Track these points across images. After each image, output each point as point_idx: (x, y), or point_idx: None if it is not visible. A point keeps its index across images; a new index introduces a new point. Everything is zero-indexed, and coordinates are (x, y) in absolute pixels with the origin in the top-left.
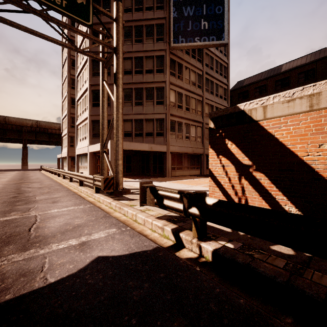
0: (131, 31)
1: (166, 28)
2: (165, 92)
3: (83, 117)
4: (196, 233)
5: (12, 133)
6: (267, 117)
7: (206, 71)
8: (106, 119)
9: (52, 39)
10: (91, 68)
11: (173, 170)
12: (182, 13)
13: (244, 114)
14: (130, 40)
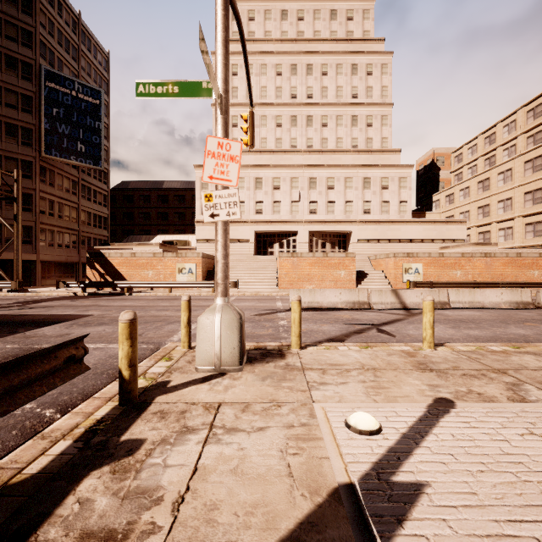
0: None
1: (36, 136)
2: (34, 200)
3: None
4: (83, 292)
5: None
6: (110, 257)
7: (83, 178)
8: None
9: None
10: None
11: (44, 279)
12: (56, 128)
13: (102, 254)
14: None
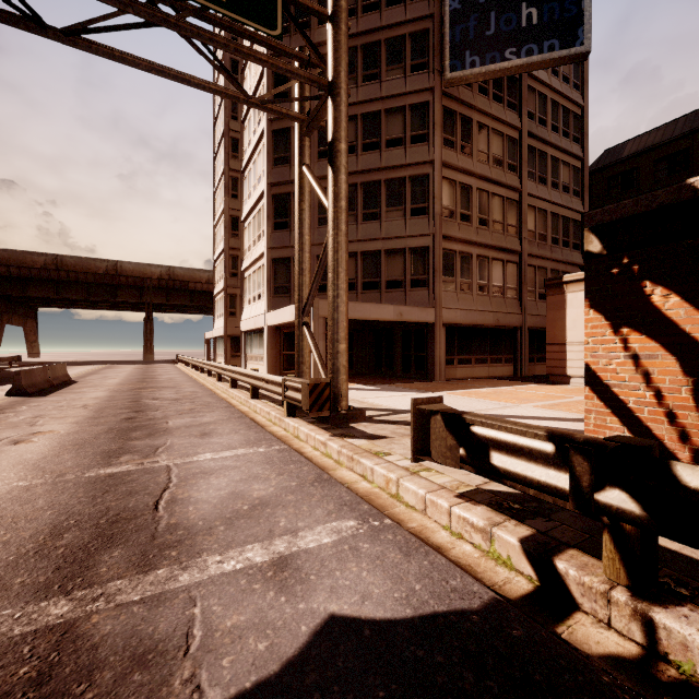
0: (353, 58)
1: (435, 38)
2: (431, 187)
3: (254, 254)
4: (625, 572)
5: (127, 293)
6: None
7: (529, 129)
8: (307, 250)
9: (199, 82)
10: (271, 149)
11: (451, 366)
12: None
13: None
14: (352, 77)
